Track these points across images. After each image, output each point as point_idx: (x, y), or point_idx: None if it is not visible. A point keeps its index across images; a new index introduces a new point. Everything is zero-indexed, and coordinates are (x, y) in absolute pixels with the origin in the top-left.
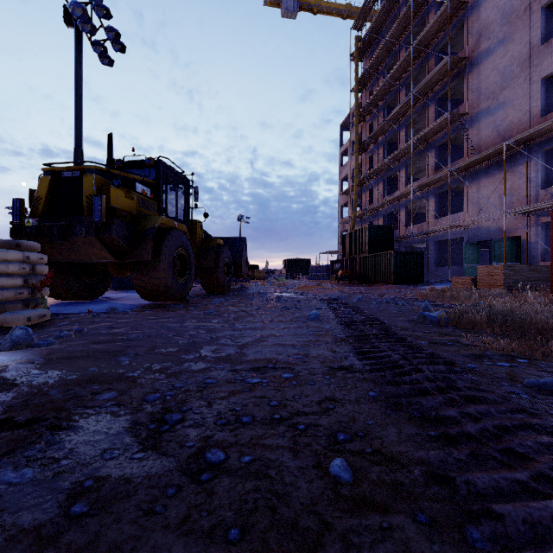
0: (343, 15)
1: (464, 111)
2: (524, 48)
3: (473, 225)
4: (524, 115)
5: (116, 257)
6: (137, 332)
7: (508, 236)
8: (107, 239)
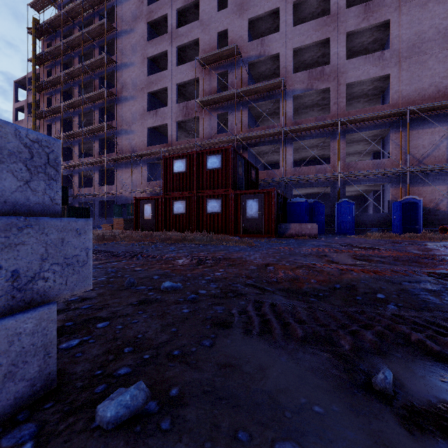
0: None
1: (115, 125)
2: (141, 108)
3: (119, 194)
4: (141, 142)
5: None
6: None
7: None
8: None
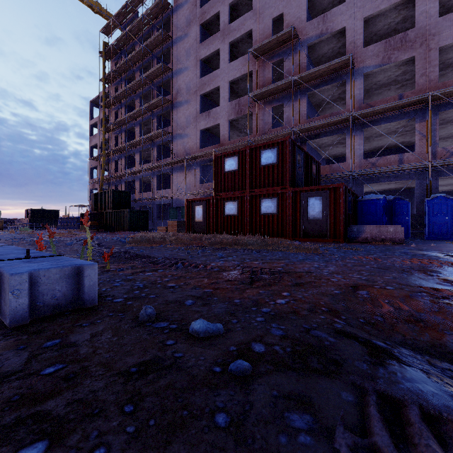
0: (93, 9)
1: (171, 131)
2: (195, 111)
3: (175, 197)
4: (195, 145)
5: None
6: None
7: None
8: None
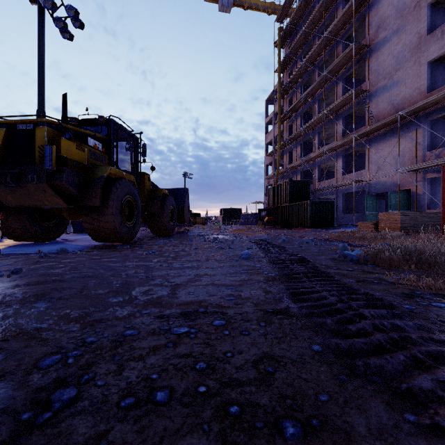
0: (268, 11)
1: (366, 88)
2: (414, 38)
3: (372, 180)
4: (414, 91)
5: (67, 202)
6: (75, 272)
7: (401, 189)
8: (58, 186)
